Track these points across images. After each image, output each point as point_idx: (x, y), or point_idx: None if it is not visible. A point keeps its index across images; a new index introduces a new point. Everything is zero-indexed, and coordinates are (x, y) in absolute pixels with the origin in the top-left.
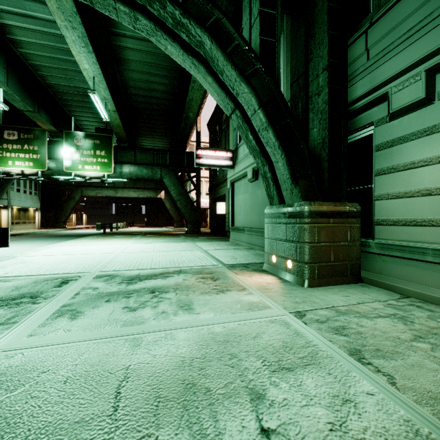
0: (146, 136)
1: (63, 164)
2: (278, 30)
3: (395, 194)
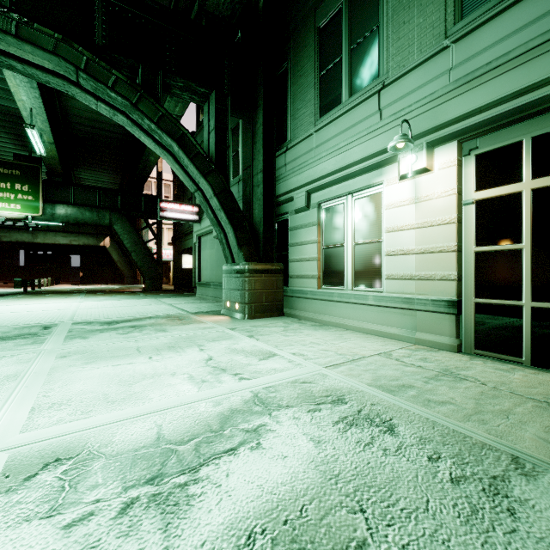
0: (86, 168)
1: None
2: (228, 140)
3: (297, 259)
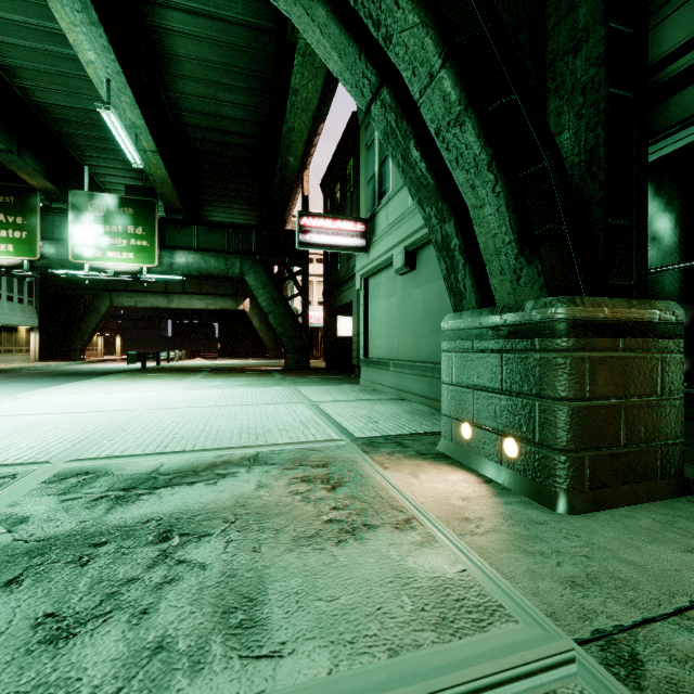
0: (216, 204)
1: (69, 249)
2: None
3: None
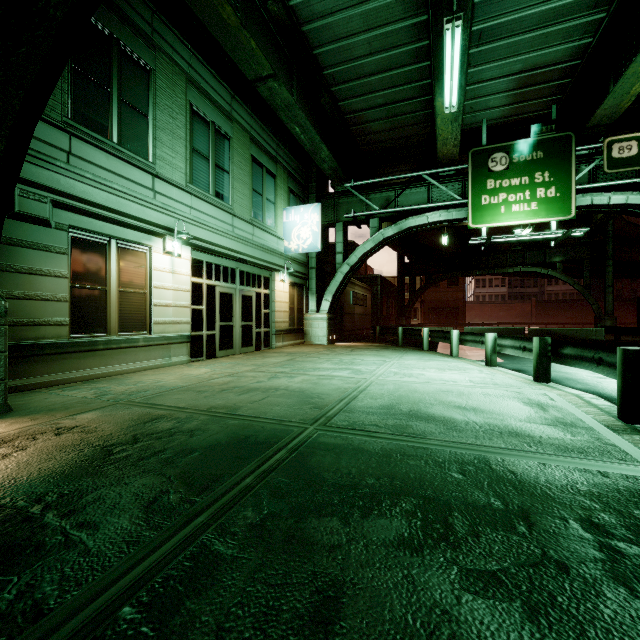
0: None
1: None
2: None
3: (15, 294)
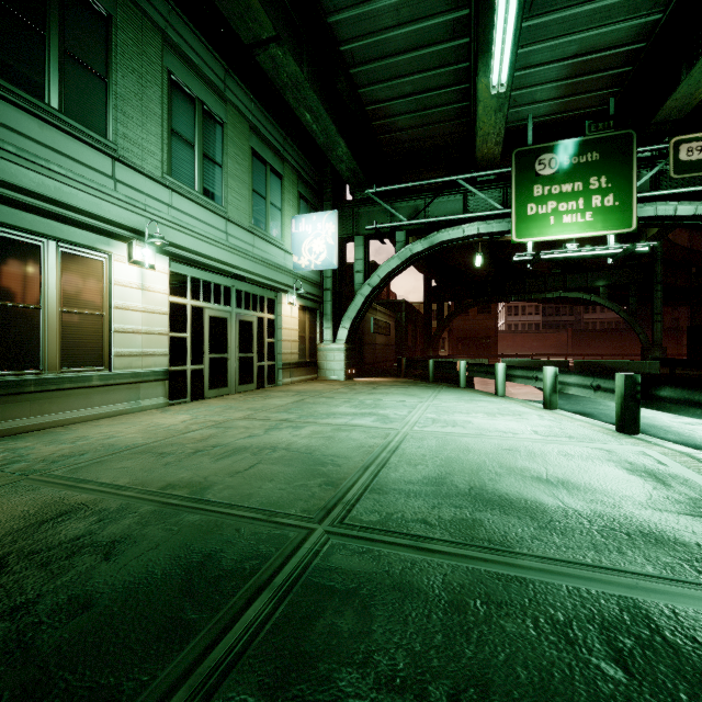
0: None
1: None
2: None
3: None
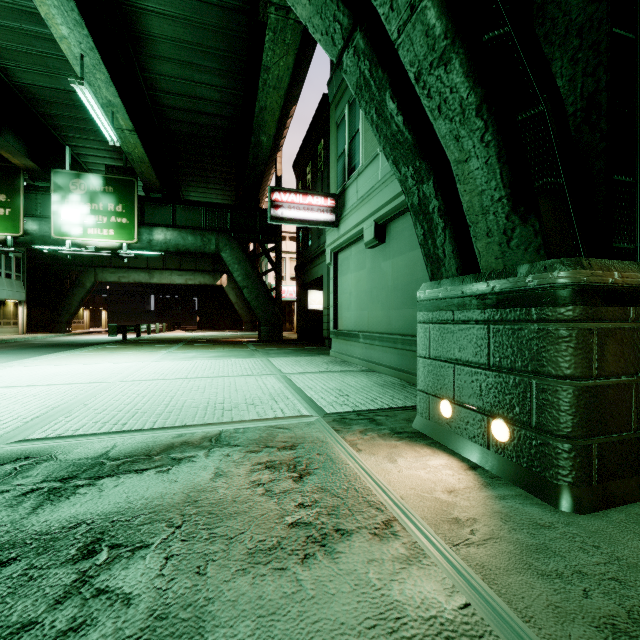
0: (194, 185)
1: (51, 226)
2: None
3: None
